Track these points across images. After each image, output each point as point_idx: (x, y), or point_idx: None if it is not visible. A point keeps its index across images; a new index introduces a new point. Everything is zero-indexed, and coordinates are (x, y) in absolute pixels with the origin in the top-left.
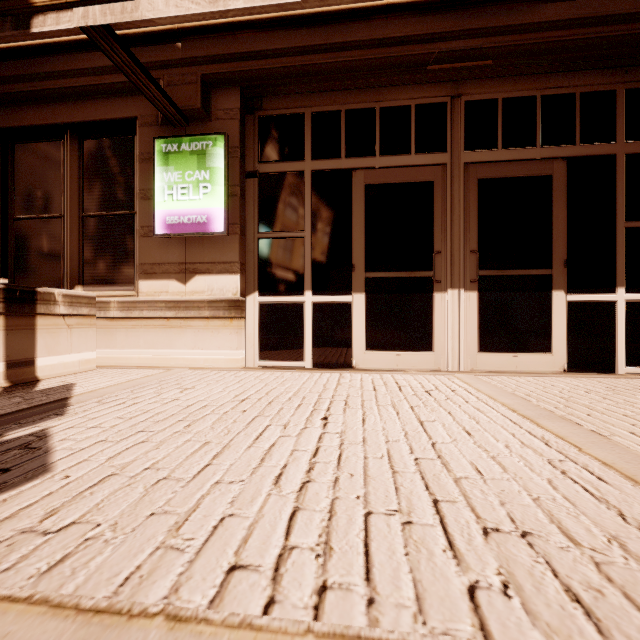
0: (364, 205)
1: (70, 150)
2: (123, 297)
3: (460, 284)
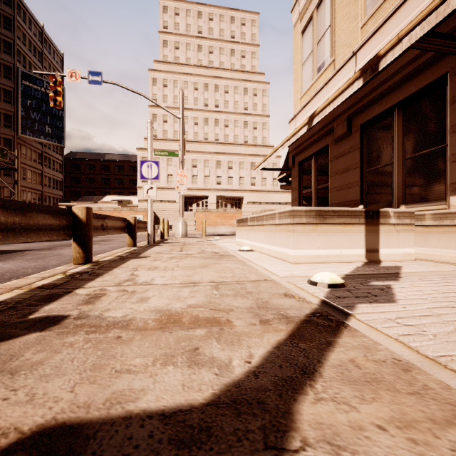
0: None
1: (396, 120)
2: (435, 210)
3: None
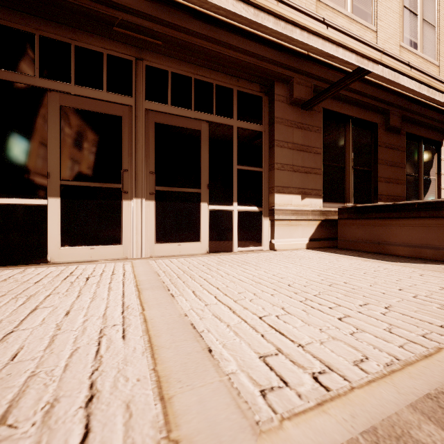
0: (59, 123)
1: None
2: None
3: (142, 195)
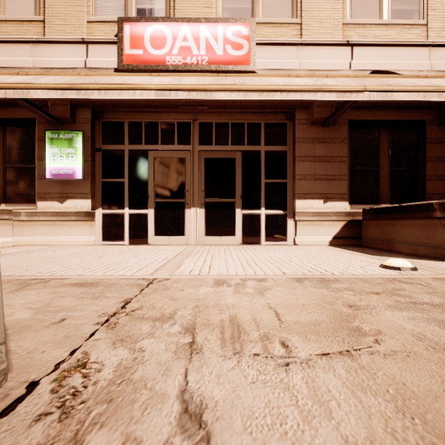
0: (153, 167)
1: None
2: (29, 210)
3: (197, 205)
